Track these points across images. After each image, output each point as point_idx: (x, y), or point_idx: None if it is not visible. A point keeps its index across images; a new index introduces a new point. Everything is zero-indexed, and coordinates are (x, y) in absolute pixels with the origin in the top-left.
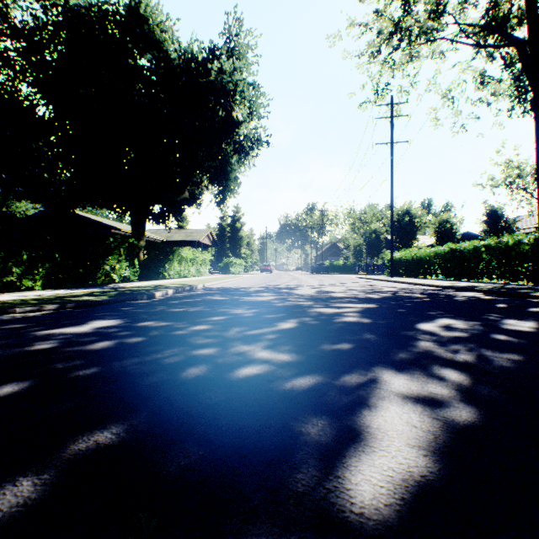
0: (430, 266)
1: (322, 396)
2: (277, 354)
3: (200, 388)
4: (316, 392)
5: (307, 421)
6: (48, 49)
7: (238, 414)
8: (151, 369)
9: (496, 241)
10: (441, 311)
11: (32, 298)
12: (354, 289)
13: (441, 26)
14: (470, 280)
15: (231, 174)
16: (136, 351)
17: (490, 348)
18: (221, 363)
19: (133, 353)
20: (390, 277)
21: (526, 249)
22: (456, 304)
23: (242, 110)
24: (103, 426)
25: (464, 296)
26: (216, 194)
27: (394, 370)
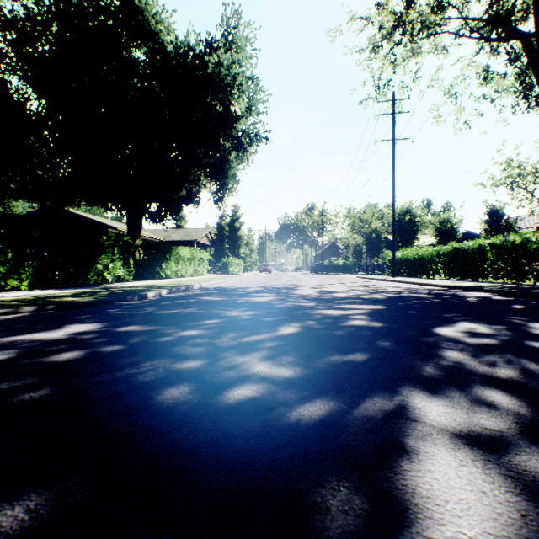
0: (433, 266)
1: (340, 434)
2: (278, 369)
3: (175, 421)
4: (331, 428)
5: (324, 483)
6: (38, 39)
7: (223, 469)
8: (118, 390)
9: (502, 239)
10: (456, 313)
11: (12, 299)
12: (357, 289)
13: (444, 20)
14: (474, 279)
15: (229, 172)
16: (107, 364)
17: (532, 359)
18: (207, 381)
19: (102, 367)
20: (391, 277)
21: (534, 248)
22: (469, 305)
23: (241, 105)
24: (18, 494)
25: (474, 296)
26: (214, 193)
27: (426, 392)
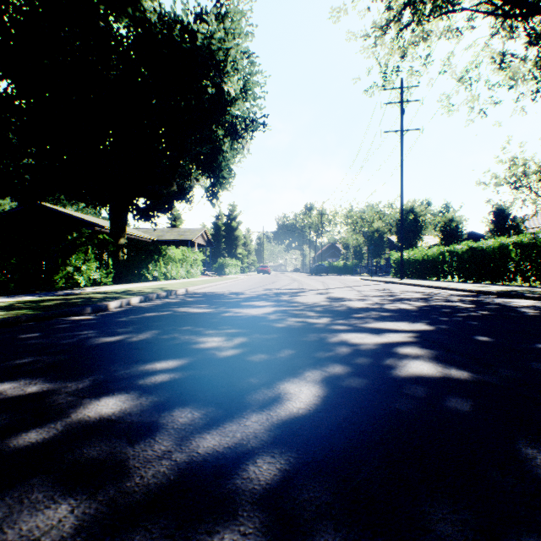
0: (445, 267)
1: None
2: None
3: None
4: None
5: None
6: None
7: None
8: None
9: (529, 237)
10: None
11: None
12: (371, 294)
13: None
14: (495, 282)
15: (224, 165)
16: None
17: None
18: None
19: None
20: (400, 279)
21: None
22: None
23: (235, 86)
24: None
25: (523, 305)
26: (207, 188)
27: None
